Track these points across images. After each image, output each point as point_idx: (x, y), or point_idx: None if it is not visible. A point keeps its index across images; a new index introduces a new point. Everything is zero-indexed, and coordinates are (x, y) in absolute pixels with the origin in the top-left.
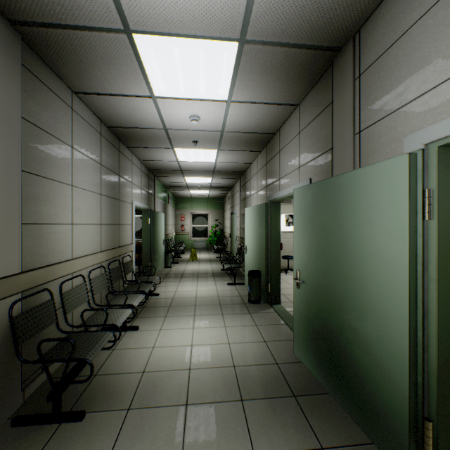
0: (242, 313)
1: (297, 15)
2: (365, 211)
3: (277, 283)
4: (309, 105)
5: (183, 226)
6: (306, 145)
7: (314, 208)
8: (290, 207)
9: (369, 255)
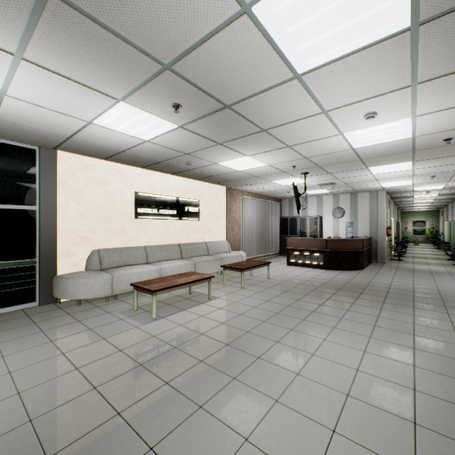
0: (439, 252)
1: (443, 199)
2: None
3: None
4: None
5: (406, 228)
6: None
7: (452, 225)
8: None
9: None
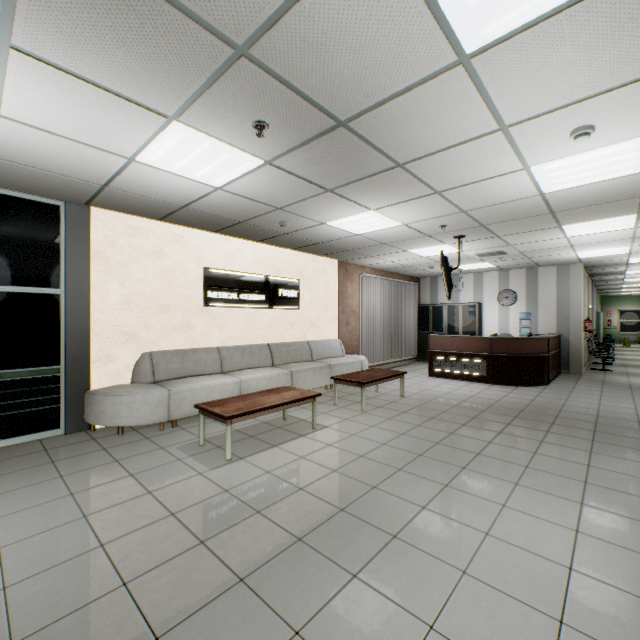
0: None
1: None
2: None
3: None
4: None
5: (609, 321)
6: None
7: None
8: None
9: None
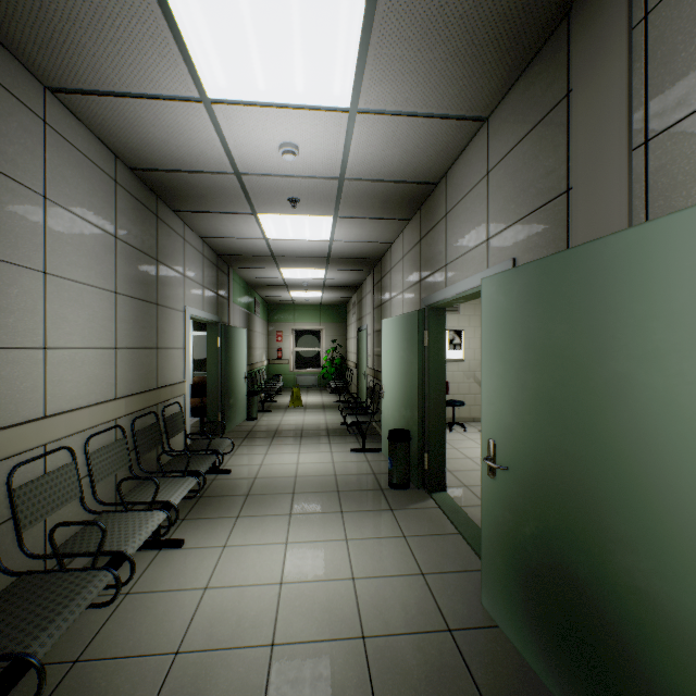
0: (378, 511)
1: None
2: (683, 319)
3: (440, 454)
4: (509, 114)
5: (281, 350)
6: (503, 193)
7: (531, 315)
8: (456, 319)
9: (695, 426)
